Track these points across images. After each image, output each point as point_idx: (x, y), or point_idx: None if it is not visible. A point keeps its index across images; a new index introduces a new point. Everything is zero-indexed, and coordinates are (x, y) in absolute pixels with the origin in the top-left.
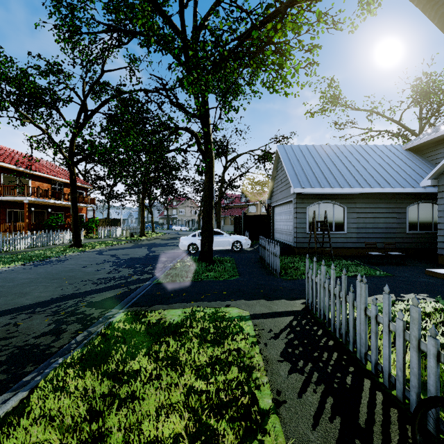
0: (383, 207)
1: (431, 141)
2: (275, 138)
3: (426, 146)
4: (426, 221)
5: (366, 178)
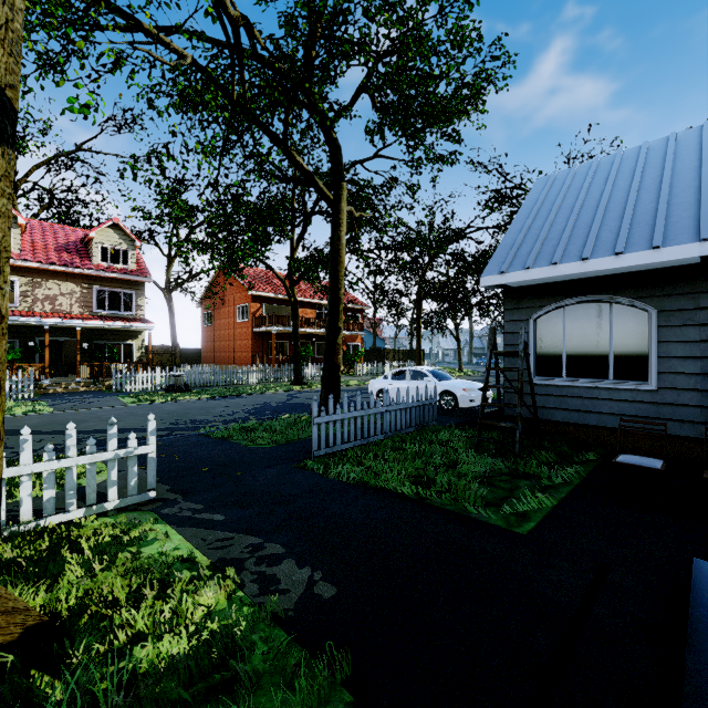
0: None
1: None
2: None
3: None
4: None
5: None
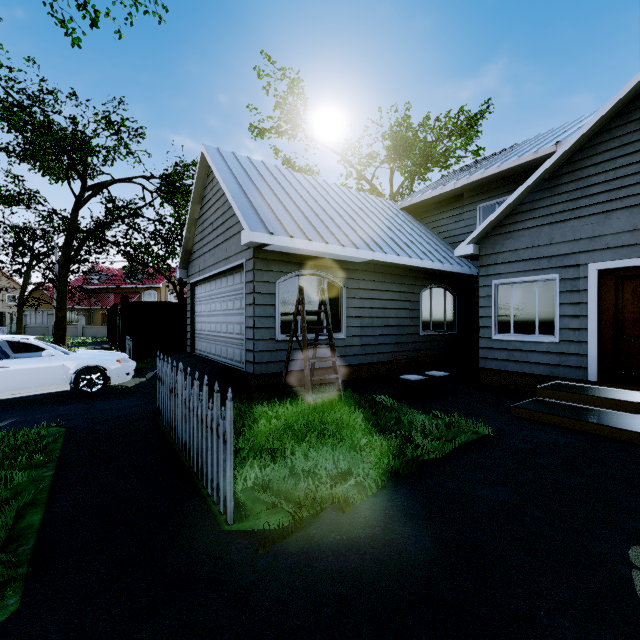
0: (394, 291)
1: (434, 199)
2: (193, 165)
3: (425, 207)
4: (438, 315)
5: (373, 236)
